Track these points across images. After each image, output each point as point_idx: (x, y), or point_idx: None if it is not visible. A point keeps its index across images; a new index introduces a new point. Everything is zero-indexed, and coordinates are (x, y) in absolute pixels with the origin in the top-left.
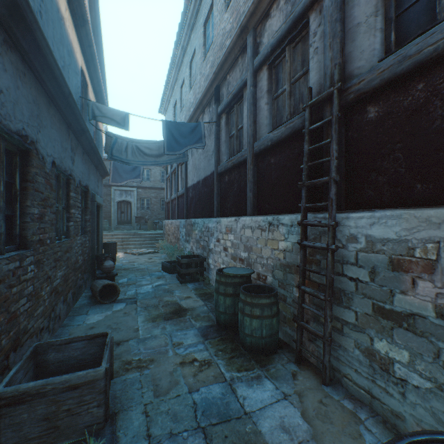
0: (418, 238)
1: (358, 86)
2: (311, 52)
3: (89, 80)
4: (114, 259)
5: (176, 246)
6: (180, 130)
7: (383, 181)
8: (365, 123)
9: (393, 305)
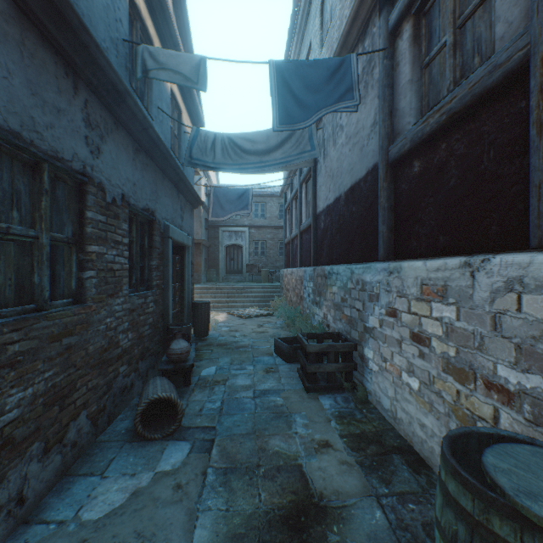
0: None
1: None
2: None
3: (155, 37)
4: (189, 337)
5: (298, 309)
6: (304, 78)
7: None
8: None
9: None
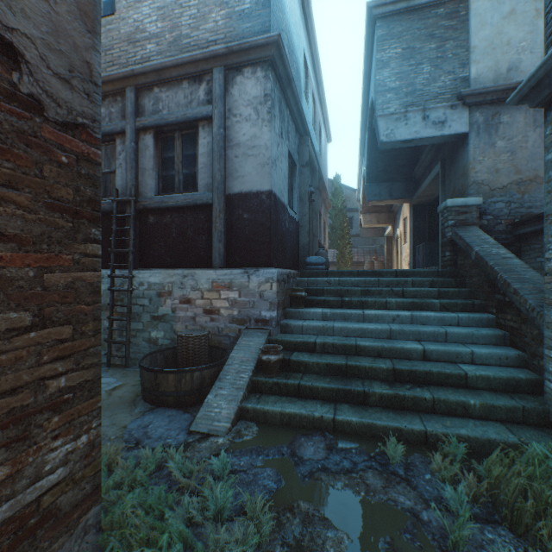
0: (167, 282)
1: (145, 203)
2: (118, 164)
3: None
4: None
5: None
6: None
7: (156, 255)
8: (149, 223)
9: (159, 313)
